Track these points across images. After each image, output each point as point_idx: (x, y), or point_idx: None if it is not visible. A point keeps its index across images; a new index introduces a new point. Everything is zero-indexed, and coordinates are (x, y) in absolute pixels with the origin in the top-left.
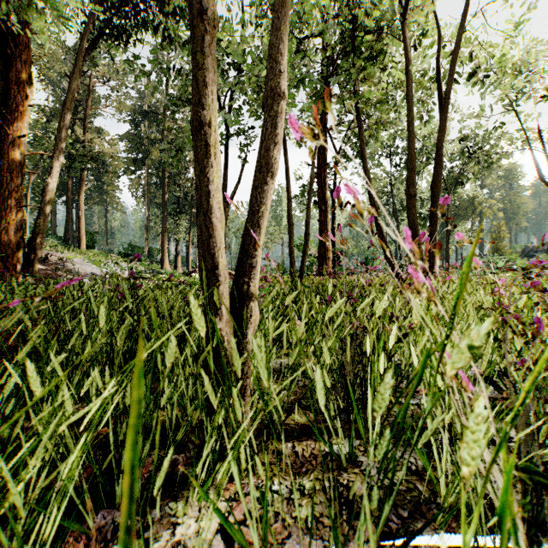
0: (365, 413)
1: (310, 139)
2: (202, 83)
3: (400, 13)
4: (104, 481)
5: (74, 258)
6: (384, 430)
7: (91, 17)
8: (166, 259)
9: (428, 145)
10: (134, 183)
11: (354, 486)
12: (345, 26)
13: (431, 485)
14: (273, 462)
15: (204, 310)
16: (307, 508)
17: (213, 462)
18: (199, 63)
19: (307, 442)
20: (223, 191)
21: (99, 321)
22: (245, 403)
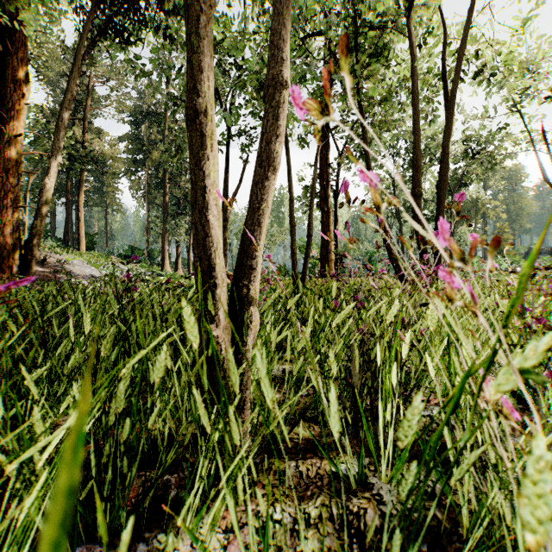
0: (374, 427)
1: (319, 116)
2: (197, 68)
3: (405, 8)
4: (85, 510)
5: (73, 259)
6: (397, 449)
7: (89, 14)
8: (167, 260)
9: (431, 145)
10: (135, 184)
11: (372, 529)
12: (348, 22)
13: (451, 512)
14: (275, 485)
15: (199, 315)
16: (313, 540)
17: (208, 486)
18: (194, 46)
19: (312, 460)
20: (223, 192)
21: (86, 327)
22: (244, 417)
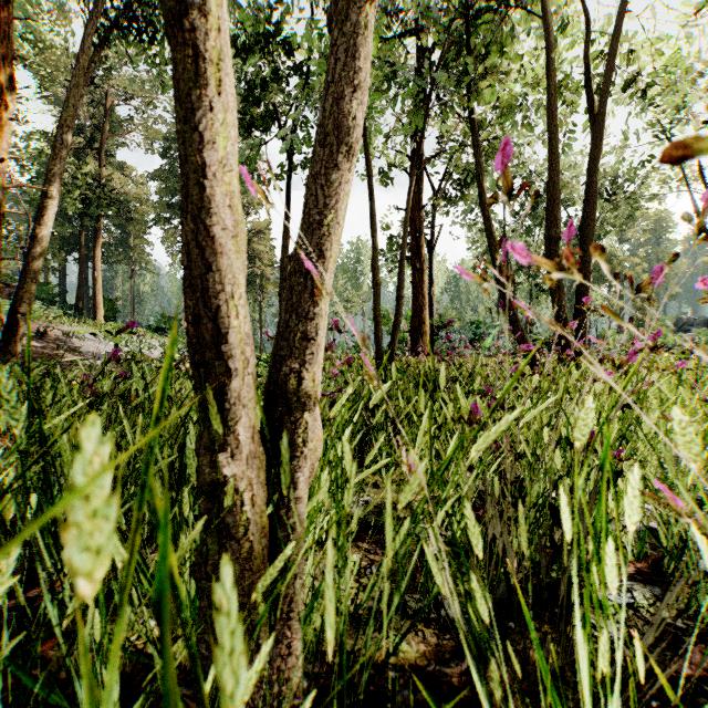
0: (545, 647)
1: None
2: None
3: None
4: None
5: (84, 332)
6: None
7: (101, 1)
8: None
9: None
10: (169, 235)
11: None
12: None
13: None
14: None
15: (199, 433)
16: None
17: None
18: None
19: None
20: (283, 242)
21: None
22: (291, 635)
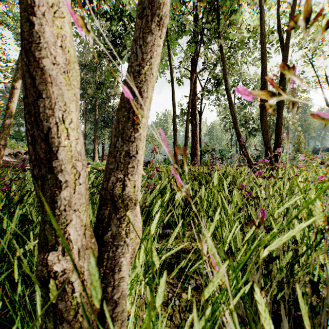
0: None
1: None
2: None
3: None
4: None
5: None
6: None
7: None
8: (96, 155)
9: (257, 85)
10: None
11: None
12: None
13: None
14: None
15: (39, 232)
16: None
17: None
18: None
19: None
20: None
21: None
22: None
